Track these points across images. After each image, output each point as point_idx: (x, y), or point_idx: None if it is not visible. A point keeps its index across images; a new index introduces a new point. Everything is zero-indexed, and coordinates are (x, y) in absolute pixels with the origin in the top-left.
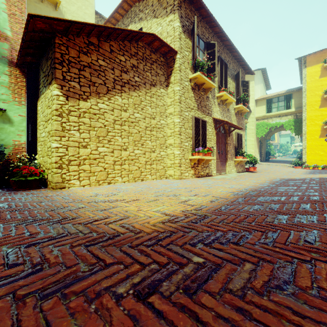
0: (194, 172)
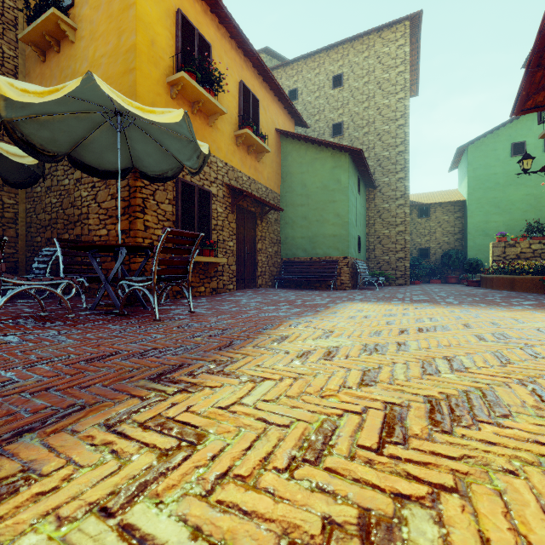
0: None
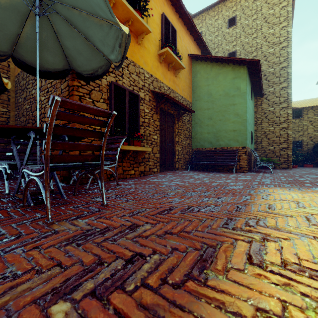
0: None
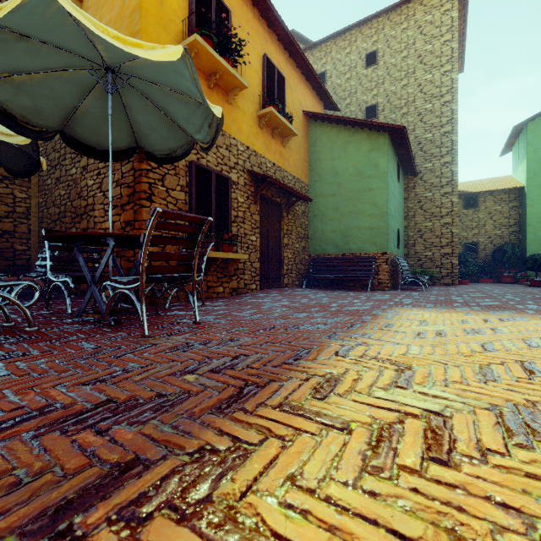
0: None
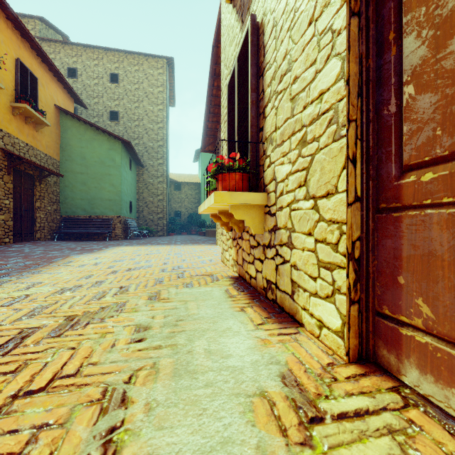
0: (237, 257)
